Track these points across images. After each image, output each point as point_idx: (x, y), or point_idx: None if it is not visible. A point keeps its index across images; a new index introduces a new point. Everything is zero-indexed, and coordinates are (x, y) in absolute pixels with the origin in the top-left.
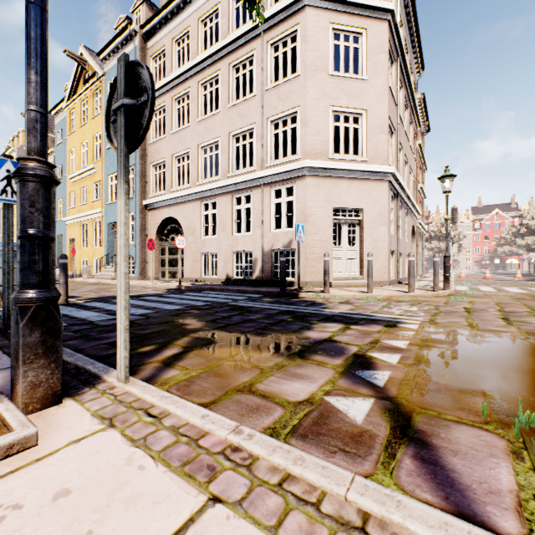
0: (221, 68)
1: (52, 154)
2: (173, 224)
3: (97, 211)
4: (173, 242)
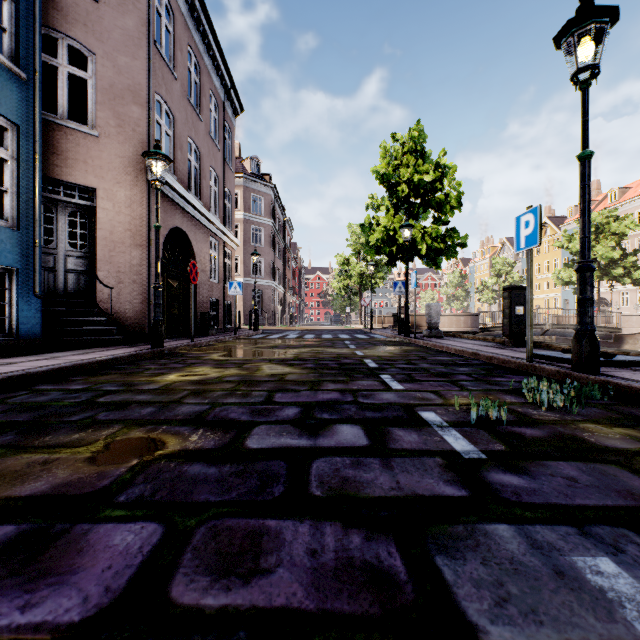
0: (630, 239)
1: (518, 262)
2: (603, 300)
3: (556, 294)
4: (603, 308)
